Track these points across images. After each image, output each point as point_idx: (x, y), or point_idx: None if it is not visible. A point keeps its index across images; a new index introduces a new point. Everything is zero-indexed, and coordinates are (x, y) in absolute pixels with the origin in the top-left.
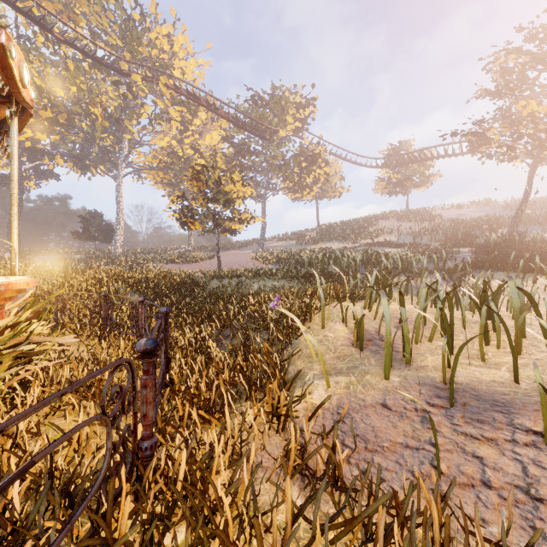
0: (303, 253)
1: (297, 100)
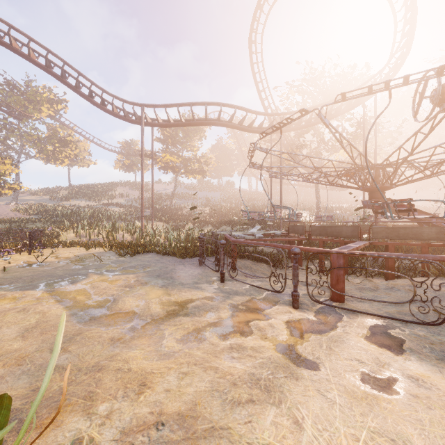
0: (57, 208)
1: (51, 97)
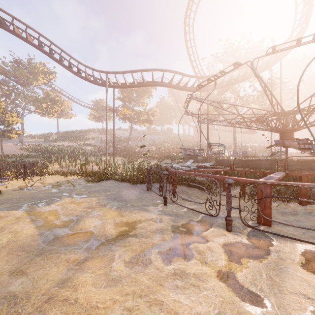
0: (49, 147)
1: (45, 70)
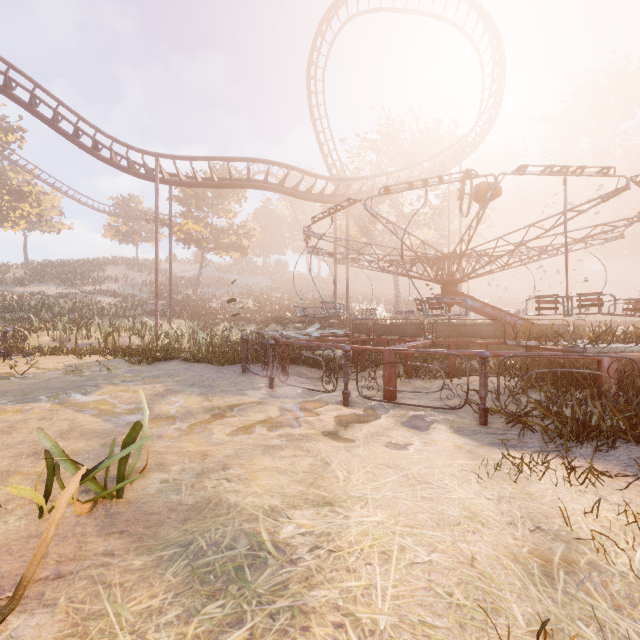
0: (10, 298)
1: None
